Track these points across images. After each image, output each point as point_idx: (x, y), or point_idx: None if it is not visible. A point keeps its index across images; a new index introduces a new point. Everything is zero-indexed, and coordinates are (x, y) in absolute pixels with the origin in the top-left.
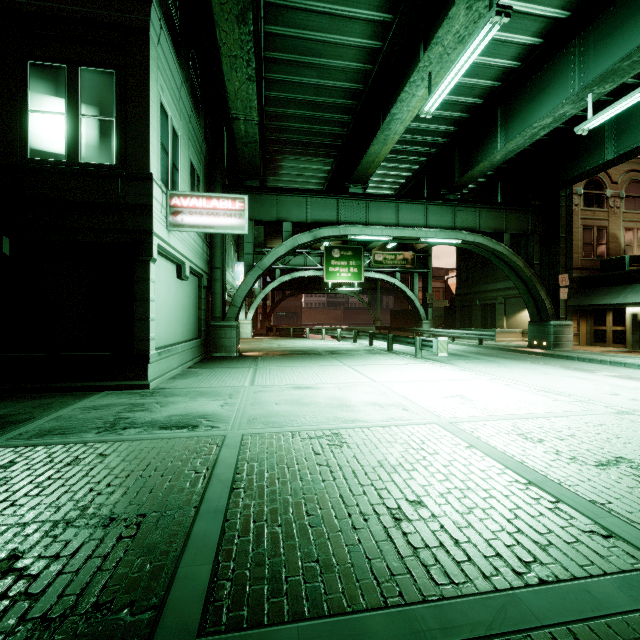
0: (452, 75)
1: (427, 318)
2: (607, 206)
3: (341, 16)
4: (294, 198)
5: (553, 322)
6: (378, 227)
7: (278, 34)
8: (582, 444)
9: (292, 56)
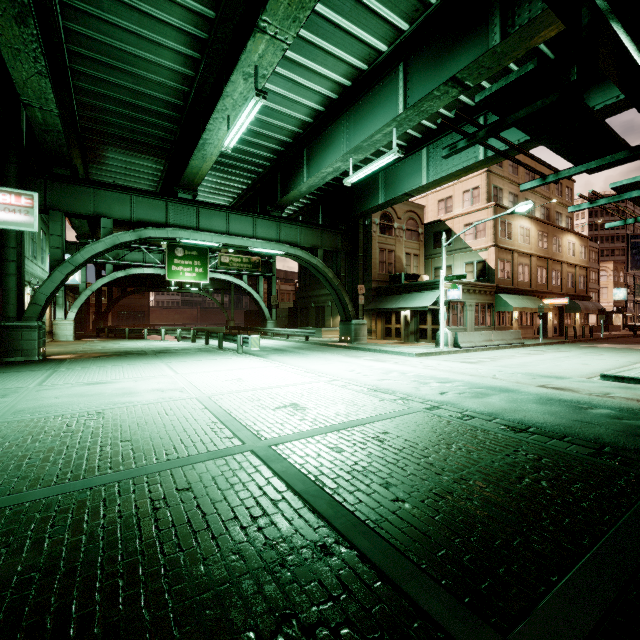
0: (238, 126)
1: (272, 318)
2: (395, 235)
3: (149, 39)
4: (116, 194)
5: (354, 322)
6: (208, 233)
7: (81, 33)
8: (282, 399)
9: (101, 57)
